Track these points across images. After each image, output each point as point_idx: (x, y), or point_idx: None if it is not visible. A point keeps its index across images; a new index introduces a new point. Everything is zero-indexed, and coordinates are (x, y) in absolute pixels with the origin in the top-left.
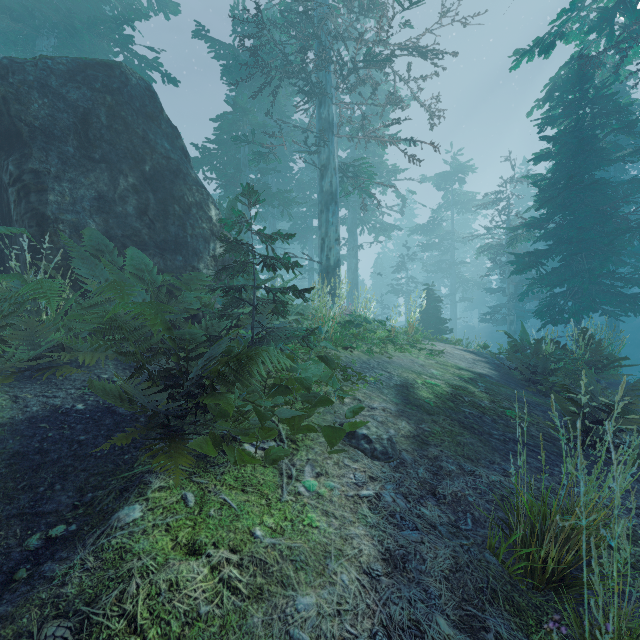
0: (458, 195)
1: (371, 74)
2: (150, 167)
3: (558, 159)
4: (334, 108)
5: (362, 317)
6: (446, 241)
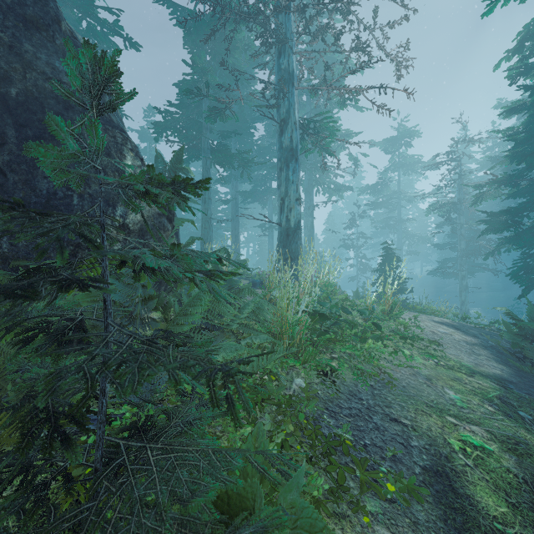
0: (404, 158)
1: (333, 23)
2: (19, 90)
3: (532, 111)
4: (294, 59)
5: (325, 283)
6: (391, 200)
